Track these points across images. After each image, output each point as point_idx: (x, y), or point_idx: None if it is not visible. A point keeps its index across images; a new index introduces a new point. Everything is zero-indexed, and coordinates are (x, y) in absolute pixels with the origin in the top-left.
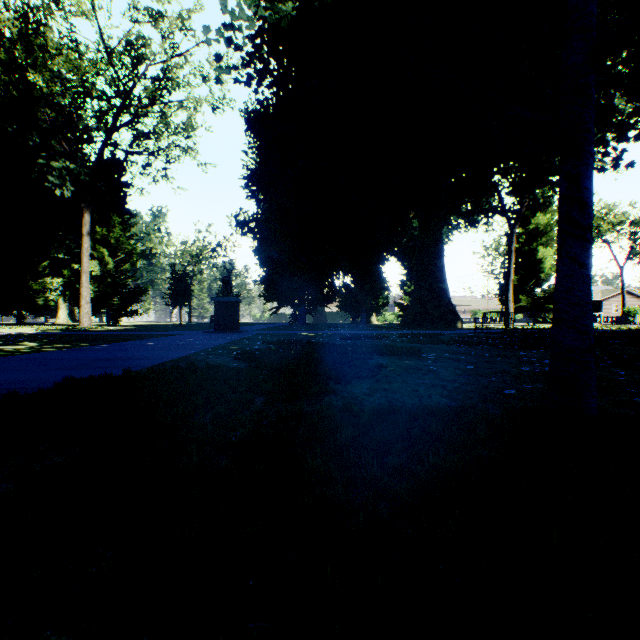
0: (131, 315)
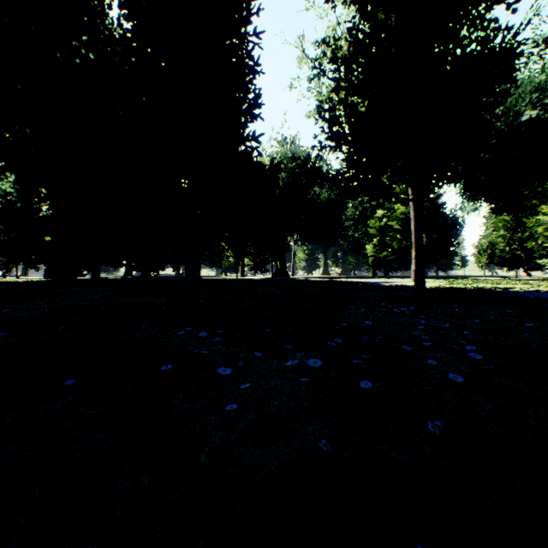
0: None
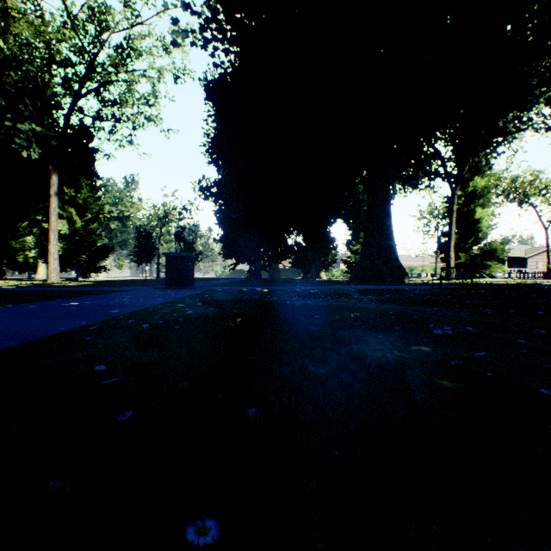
0: (99, 271)
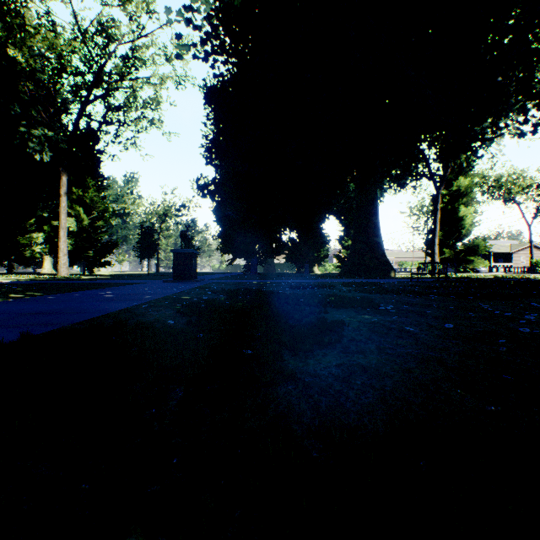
0: (104, 266)
